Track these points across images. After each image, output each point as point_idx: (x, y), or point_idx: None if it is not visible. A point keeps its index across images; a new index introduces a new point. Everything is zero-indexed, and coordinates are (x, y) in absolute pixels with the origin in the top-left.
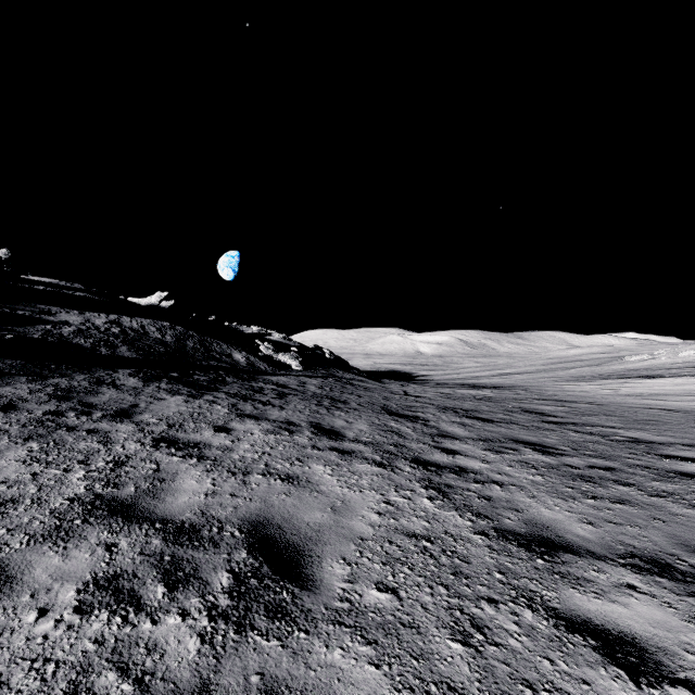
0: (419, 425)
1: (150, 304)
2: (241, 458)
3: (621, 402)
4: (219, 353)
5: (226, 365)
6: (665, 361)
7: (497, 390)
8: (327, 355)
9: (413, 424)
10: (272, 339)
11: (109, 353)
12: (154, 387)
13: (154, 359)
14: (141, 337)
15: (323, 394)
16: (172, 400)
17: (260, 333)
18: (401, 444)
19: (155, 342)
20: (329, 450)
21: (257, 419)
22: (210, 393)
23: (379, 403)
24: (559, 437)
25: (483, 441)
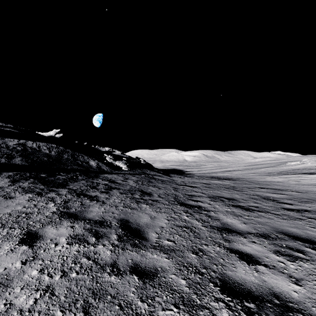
0: (204, 216)
1: (49, 135)
2: (2, 313)
3: (311, 190)
4: (82, 161)
5: (83, 168)
6: (310, 164)
7: (233, 181)
8: (142, 162)
9: (199, 215)
10: (115, 154)
11: (5, 162)
12: (17, 186)
13: (36, 165)
14: (35, 152)
15: (136, 187)
16: (19, 198)
17: (109, 151)
18: (199, 249)
19: (43, 155)
20: (129, 271)
21: (75, 219)
22: (56, 190)
23: (172, 194)
24: (315, 228)
25: (264, 237)
